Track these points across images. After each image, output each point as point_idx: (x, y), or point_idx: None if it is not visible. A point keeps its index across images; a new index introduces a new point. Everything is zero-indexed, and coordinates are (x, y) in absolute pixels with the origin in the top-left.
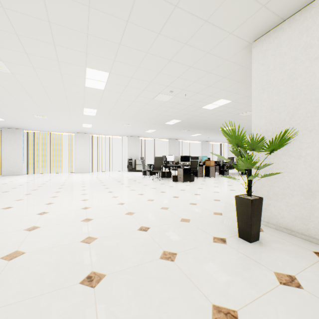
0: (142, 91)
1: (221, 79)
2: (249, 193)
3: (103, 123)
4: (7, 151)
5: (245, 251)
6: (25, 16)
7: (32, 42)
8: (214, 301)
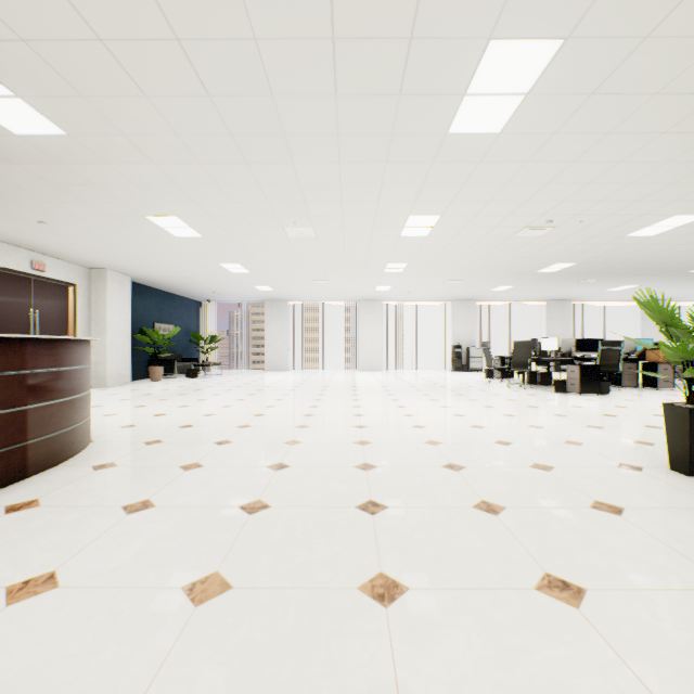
0: (491, 229)
1: (662, 188)
2: (690, 399)
3: (411, 282)
4: (270, 334)
5: (671, 481)
6: (358, 186)
7: (354, 204)
8: (597, 499)
